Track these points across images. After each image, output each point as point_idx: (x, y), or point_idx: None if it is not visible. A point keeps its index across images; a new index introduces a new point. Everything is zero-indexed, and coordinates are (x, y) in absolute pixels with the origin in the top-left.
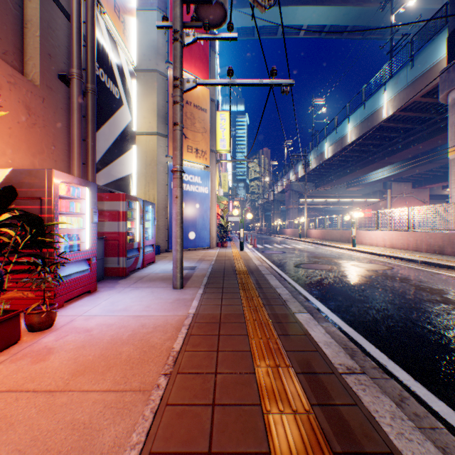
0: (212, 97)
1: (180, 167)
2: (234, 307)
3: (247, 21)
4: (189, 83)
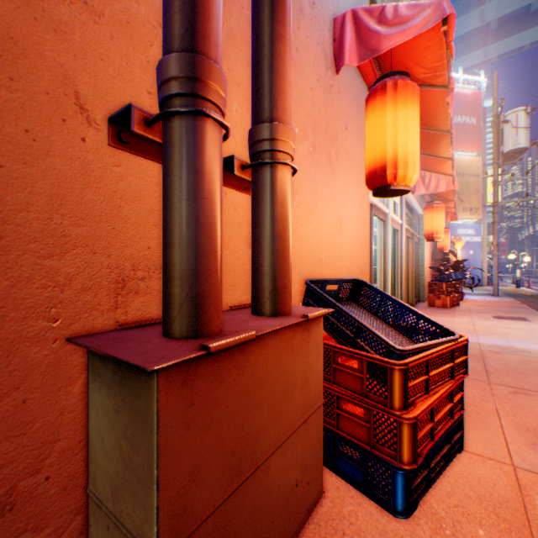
0: (482, 161)
1: (496, 242)
2: (534, 300)
3: (512, 45)
4: (501, 203)
